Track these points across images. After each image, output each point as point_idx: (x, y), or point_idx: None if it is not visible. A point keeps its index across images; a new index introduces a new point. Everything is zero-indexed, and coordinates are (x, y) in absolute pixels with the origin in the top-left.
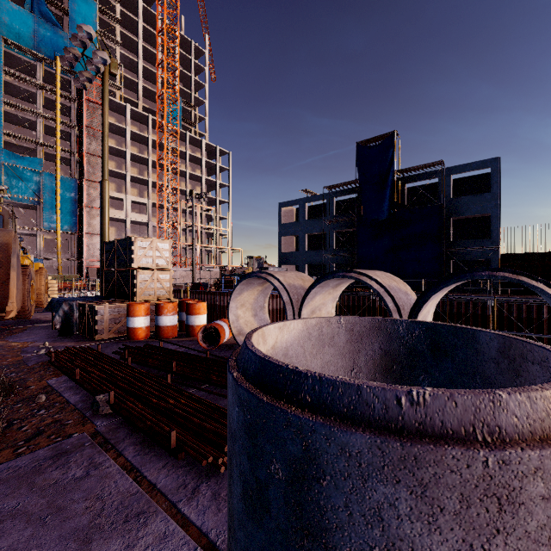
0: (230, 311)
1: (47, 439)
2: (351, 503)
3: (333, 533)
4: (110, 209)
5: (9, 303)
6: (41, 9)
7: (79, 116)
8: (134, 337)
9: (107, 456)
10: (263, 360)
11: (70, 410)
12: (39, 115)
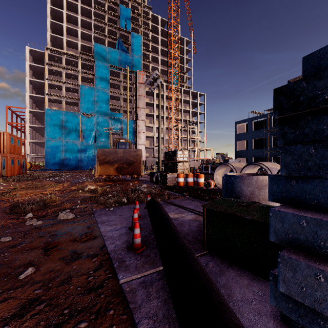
0: (214, 176)
1: (178, 198)
2: (237, 186)
3: (235, 189)
4: (147, 132)
5: (141, 172)
6: (121, 47)
7: (135, 91)
8: (179, 185)
9: (193, 201)
10: (228, 174)
11: (178, 196)
12: (121, 94)
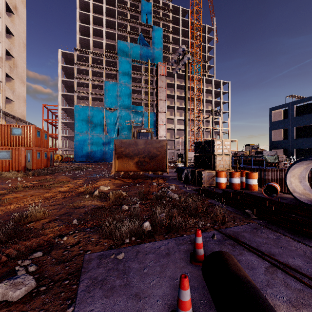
0: (287, 178)
1: (241, 222)
2: None
3: None
4: (168, 124)
5: (167, 168)
6: (143, 41)
7: (156, 83)
8: (220, 187)
9: (278, 234)
10: None
11: (234, 213)
12: (142, 87)
